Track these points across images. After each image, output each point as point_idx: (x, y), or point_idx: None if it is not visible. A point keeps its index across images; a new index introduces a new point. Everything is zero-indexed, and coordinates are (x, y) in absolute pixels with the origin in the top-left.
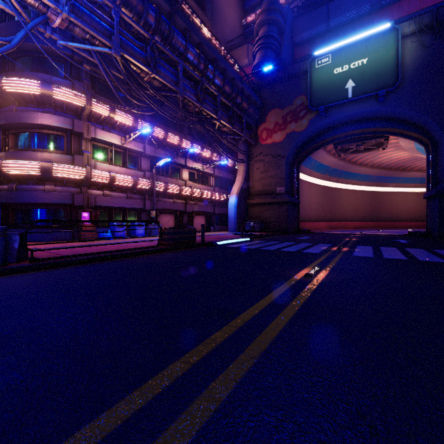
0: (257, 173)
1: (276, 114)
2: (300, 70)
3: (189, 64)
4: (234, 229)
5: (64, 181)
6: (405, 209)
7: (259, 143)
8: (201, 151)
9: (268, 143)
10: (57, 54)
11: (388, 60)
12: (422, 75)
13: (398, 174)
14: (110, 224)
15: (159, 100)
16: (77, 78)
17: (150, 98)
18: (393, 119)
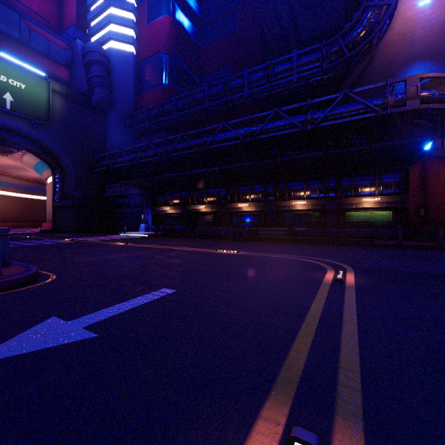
0: None
1: None
2: None
3: None
4: None
5: None
6: None
7: None
8: None
9: None
10: None
11: (42, 99)
12: (62, 124)
13: None
14: None
15: None
16: None
17: None
18: (36, 142)
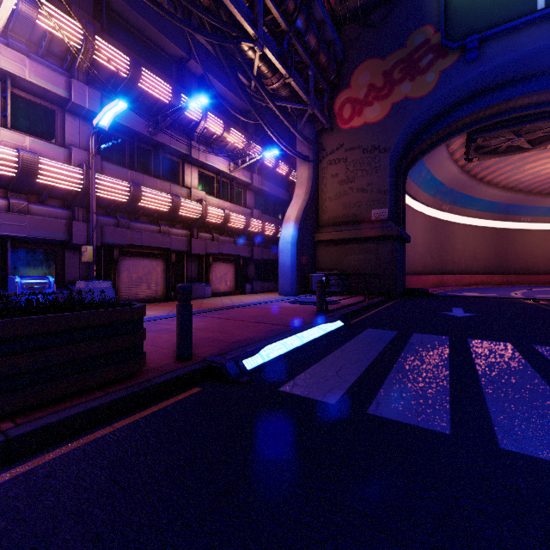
0: (332, 183)
1: (370, 68)
2: None
3: None
4: (290, 289)
5: None
6: (544, 256)
7: (337, 128)
8: (225, 131)
9: (354, 126)
10: None
11: None
12: None
13: (539, 201)
14: None
15: None
16: None
17: None
18: None
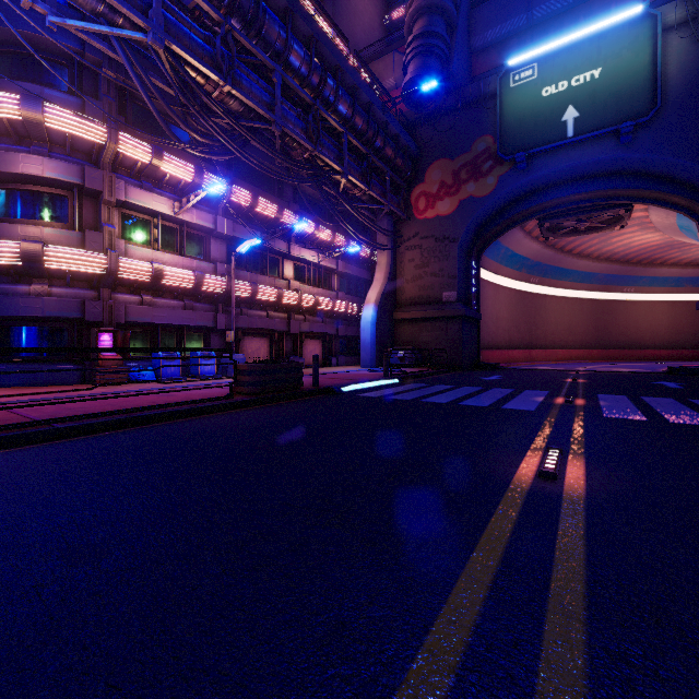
0: (409, 267)
1: (442, 167)
2: (482, 92)
3: (292, 73)
4: (370, 362)
5: (67, 277)
6: (651, 329)
7: (414, 218)
8: (315, 230)
9: (428, 217)
10: (55, 49)
11: (637, 71)
12: (698, 95)
13: (640, 271)
14: (153, 354)
15: (240, 136)
16: (92, 94)
17: (225, 132)
18: (643, 174)
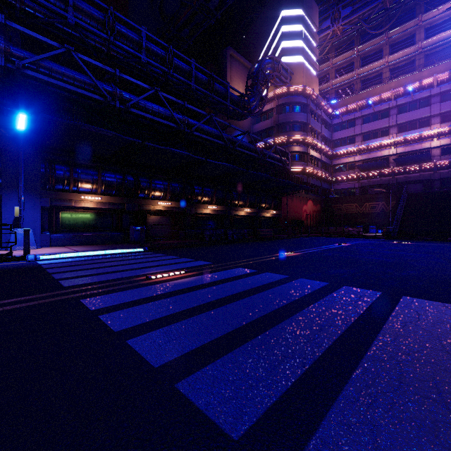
0: None
1: None
2: None
3: None
4: None
5: None
6: None
7: None
8: None
9: None
10: None
11: None
12: None
13: None
14: None
15: None
16: None
17: None
18: None
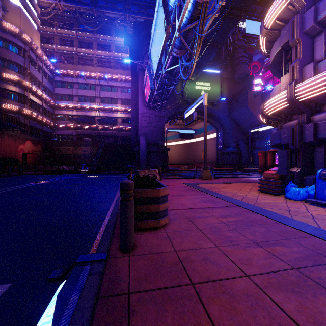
0: None
1: None
2: None
3: None
4: None
5: (280, 116)
6: None
7: None
8: None
9: None
10: None
11: None
12: None
13: None
14: None
15: None
16: None
17: None
18: None
